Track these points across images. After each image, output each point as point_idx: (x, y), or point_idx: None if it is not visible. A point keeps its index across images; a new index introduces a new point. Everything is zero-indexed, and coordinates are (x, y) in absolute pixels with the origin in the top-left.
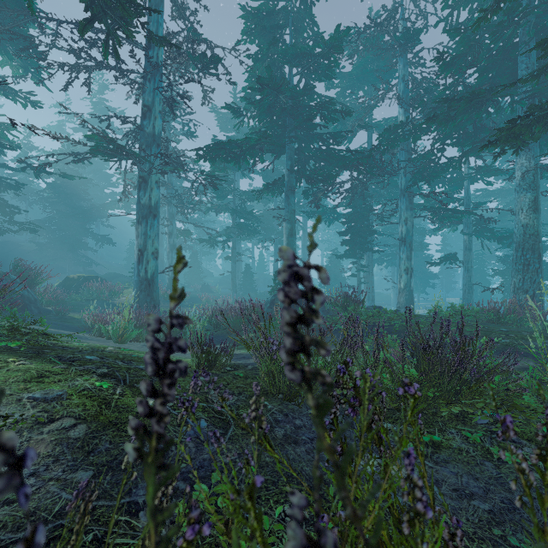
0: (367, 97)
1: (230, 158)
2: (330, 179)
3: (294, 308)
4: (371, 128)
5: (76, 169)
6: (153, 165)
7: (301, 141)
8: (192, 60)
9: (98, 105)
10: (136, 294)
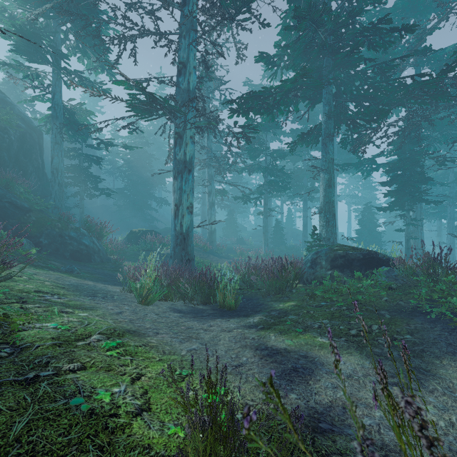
0: (411, 35)
1: (263, 110)
2: (381, 117)
3: (343, 270)
4: (421, 63)
5: (143, 148)
6: (188, 121)
7: (340, 84)
8: (224, 7)
9: (160, 99)
10: (173, 247)
